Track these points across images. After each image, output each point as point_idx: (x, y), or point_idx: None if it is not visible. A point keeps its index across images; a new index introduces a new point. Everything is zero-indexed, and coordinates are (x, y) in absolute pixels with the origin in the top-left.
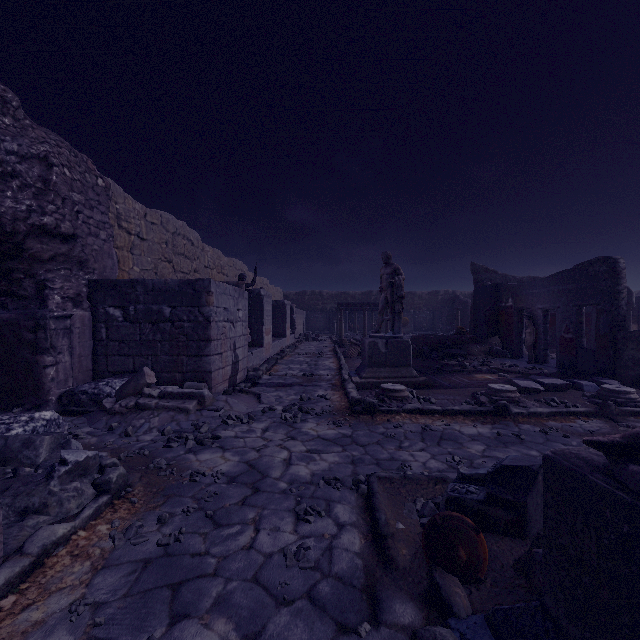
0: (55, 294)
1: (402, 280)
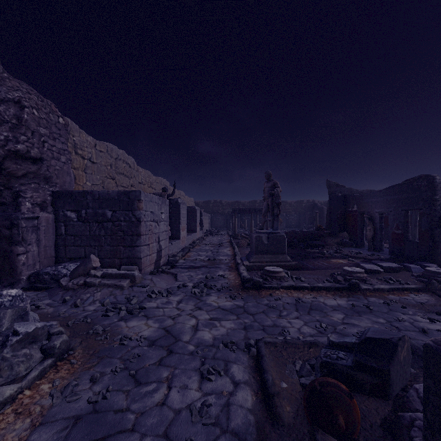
0: (26, 201)
1: (279, 191)
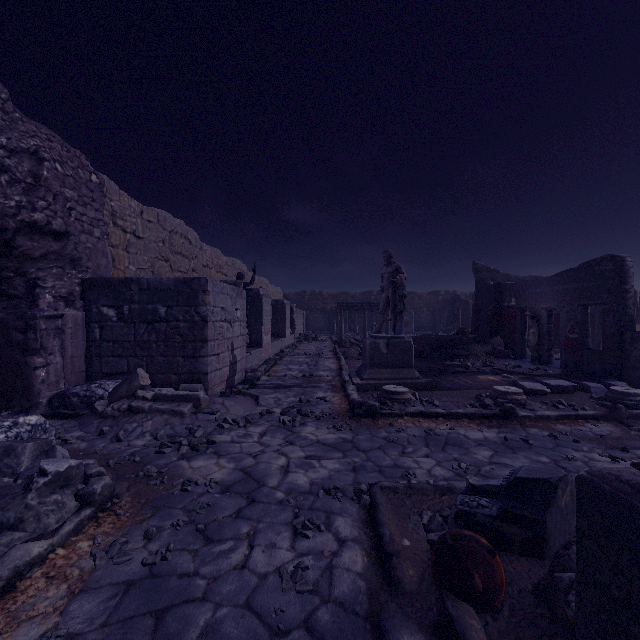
0: (46, 293)
1: (404, 279)
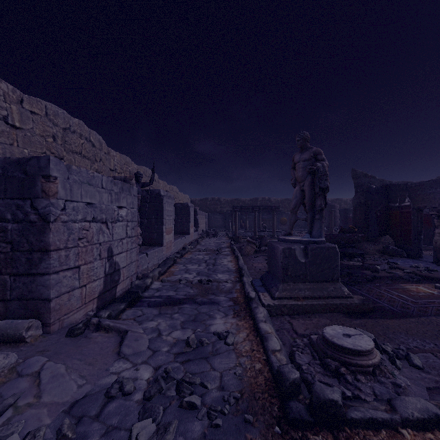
0: None
1: (326, 166)
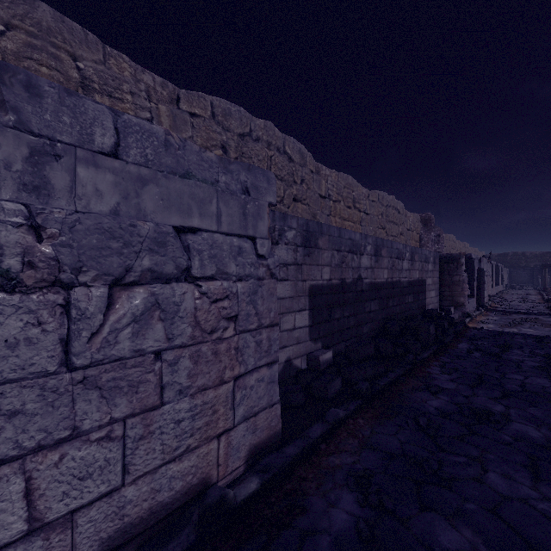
0: None
1: None
